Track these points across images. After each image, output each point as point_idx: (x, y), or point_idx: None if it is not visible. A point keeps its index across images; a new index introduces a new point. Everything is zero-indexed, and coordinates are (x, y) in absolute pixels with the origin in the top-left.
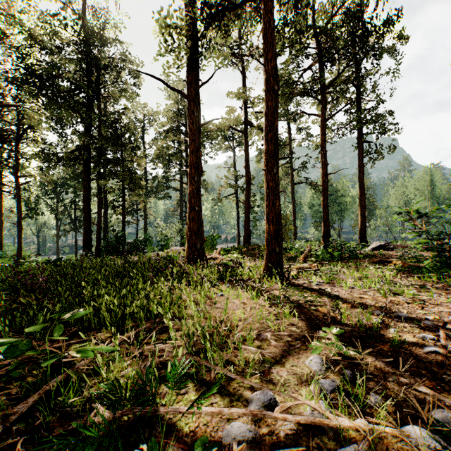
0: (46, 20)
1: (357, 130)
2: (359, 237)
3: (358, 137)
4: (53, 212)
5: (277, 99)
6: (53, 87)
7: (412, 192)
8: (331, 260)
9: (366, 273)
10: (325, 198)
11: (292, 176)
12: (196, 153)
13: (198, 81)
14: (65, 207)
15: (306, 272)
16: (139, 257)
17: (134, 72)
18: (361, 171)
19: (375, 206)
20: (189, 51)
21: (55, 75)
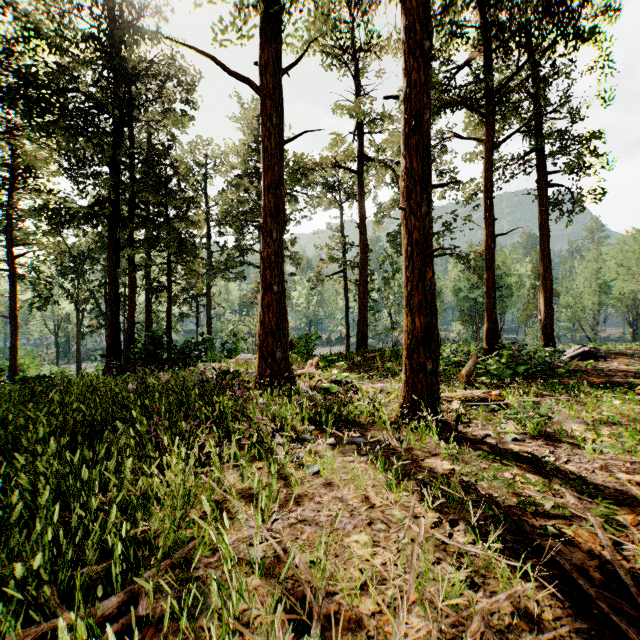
0: (50, 2)
1: (539, 167)
2: (542, 337)
3: (540, 178)
4: (72, 300)
5: (428, 67)
6: (60, 104)
7: (612, 268)
8: (511, 379)
9: (608, 412)
10: (489, 274)
11: None
12: (274, 190)
13: (278, 64)
14: (91, 293)
15: (480, 407)
16: (172, 375)
17: (187, 82)
18: (546, 232)
19: (554, 291)
20: (260, 4)
21: (63, 85)
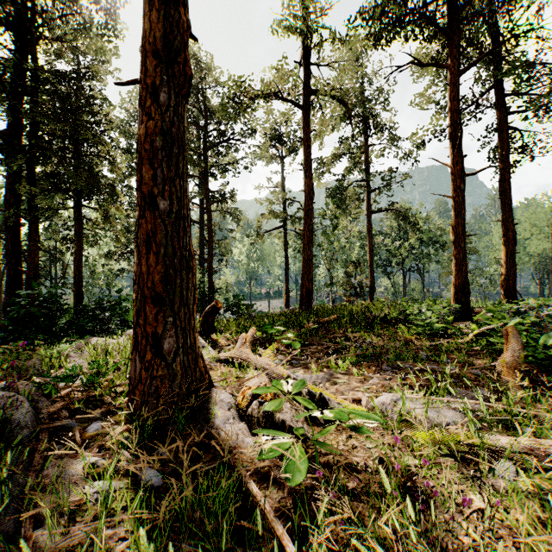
0: None
1: (499, 107)
2: (503, 294)
3: (501, 119)
4: None
5: None
6: None
7: (527, 228)
8: None
9: None
10: (459, 220)
11: (367, 200)
12: (164, 6)
13: None
14: None
15: None
16: None
17: None
18: (508, 178)
19: (474, 249)
20: None
21: None
